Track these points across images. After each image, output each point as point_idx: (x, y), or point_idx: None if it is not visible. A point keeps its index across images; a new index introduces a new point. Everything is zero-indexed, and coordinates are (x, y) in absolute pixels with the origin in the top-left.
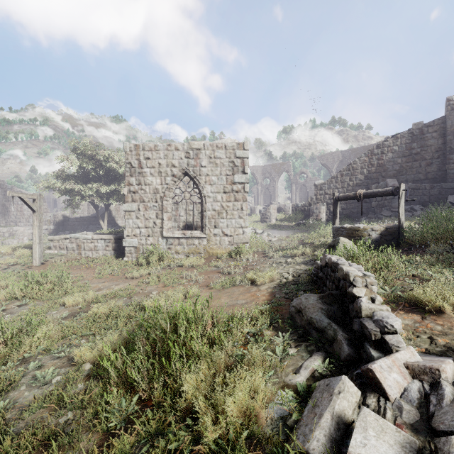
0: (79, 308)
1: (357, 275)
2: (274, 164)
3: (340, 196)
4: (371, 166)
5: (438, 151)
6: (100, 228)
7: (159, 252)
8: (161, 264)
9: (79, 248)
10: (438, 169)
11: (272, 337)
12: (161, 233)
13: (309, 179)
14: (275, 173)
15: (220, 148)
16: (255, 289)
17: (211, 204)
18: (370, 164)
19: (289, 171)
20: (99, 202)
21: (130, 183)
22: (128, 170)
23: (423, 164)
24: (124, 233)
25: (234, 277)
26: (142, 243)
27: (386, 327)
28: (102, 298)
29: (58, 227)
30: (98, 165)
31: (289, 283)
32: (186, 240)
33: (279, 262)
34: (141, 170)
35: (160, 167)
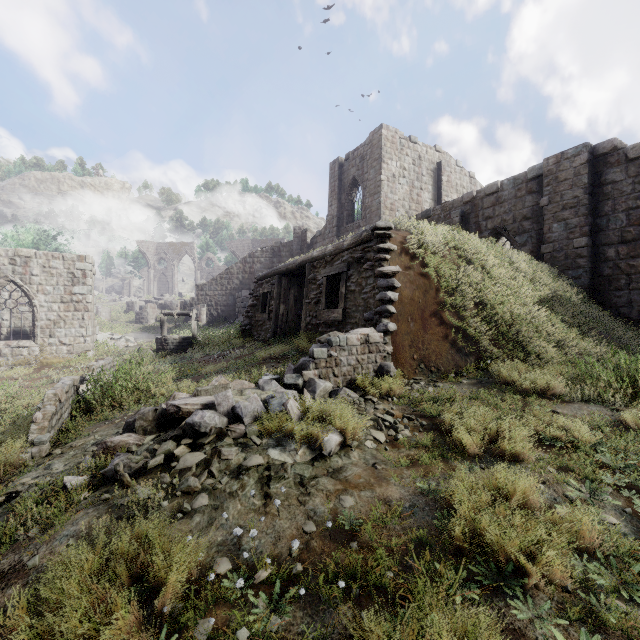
0: None
1: (91, 365)
2: (172, 243)
3: (165, 313)
4: (245, 273)
5: None
6: None
7: None
8: None
9: None
10: None
11: None
12: None
13: (217, 267)
14: (174, 255)
15: (57, 258)
16: None
17: (46, 314)
18: (244, 271)
19: (193, 254)
20: None
21: None
22: None
23: None
24: None
25: None
26: None
27: (85, 379)
28: None
29: None
30: None
31: None
32: (12, 351)
33: None
34: None
35: None
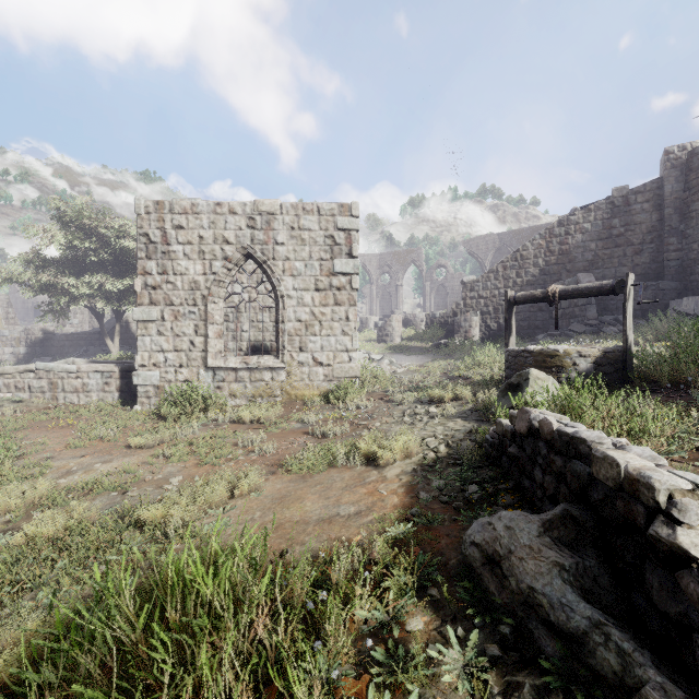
0: (8, 520)
1: (677, 488)
2: (396, 252)
3: (519, 296)
4: (550, 254)
5: (651, 232)
6: (108, 352)
7: (201, 394)
8: (200, 418)
9: (54, 388)
10: (652, 259)
11: (430, 638)
12: (204, 360)
13: (451, 275)
14: (399, 266)
15: (309, 212)
16: (374, 477)
17: (294, 310)
18: (549, 250)
19: (420, 263)
20: (104, 307)
21: (147, 271)
22: (142, 248)
23: (629, 251)
24: (135, 361)
25: (333, 444)
26: (170, 379)
27: None
28: (61, 496)
29: (34, 350)
30: (101, 244)
31: (441, 461)
32: (250, 372)
33: (414, 412)
34: (167, 248)
35: (202, 242)
